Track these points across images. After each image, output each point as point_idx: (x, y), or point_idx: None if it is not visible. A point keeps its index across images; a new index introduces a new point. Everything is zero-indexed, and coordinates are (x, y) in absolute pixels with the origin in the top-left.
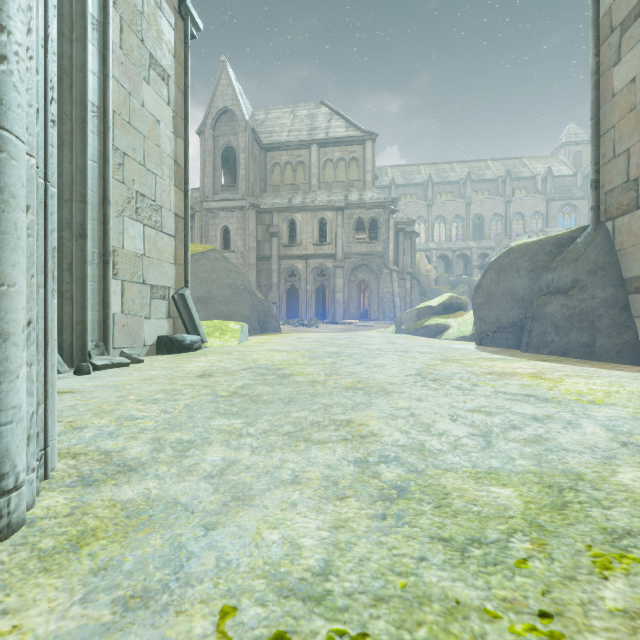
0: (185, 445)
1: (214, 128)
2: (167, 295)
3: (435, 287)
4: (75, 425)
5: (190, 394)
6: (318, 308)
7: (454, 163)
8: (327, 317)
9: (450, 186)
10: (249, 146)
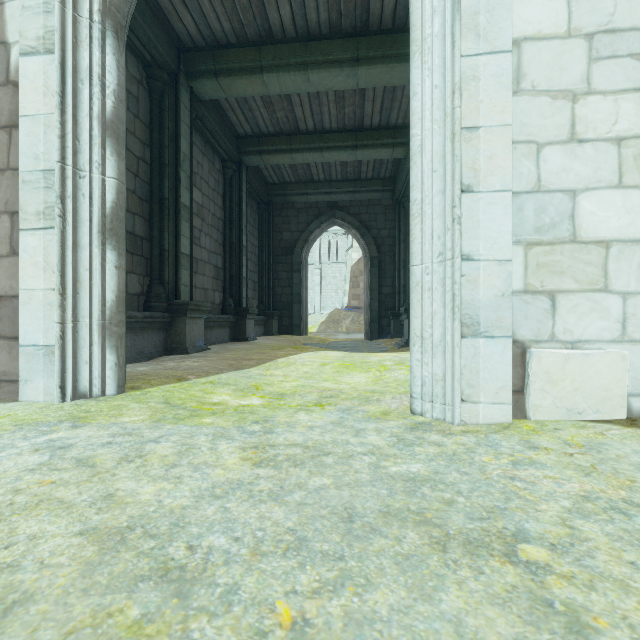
0: (407, 442)
1: None
2: None
3: None
4: (547, 450)
5: (608, 540)
6: None
7: None
8: None
9: None
10: None
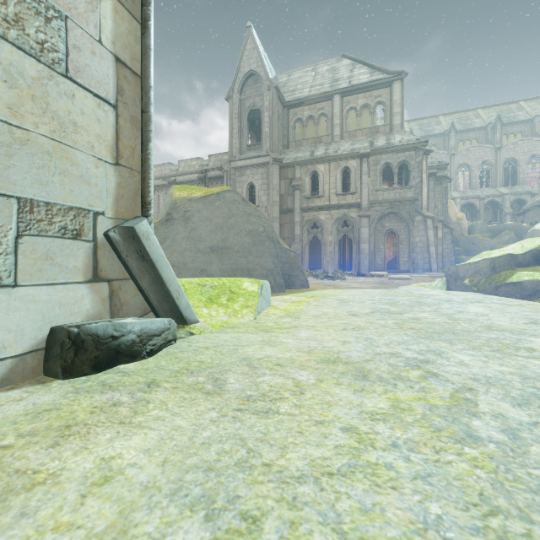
0: None
1: (241, 92)
2: (89, 230)
3: (470, 235)
4: None
5: None
6: (339, 259)
7: (478, 109)
8: (346, 268)
9: (475, 133)
10: (273, 104)
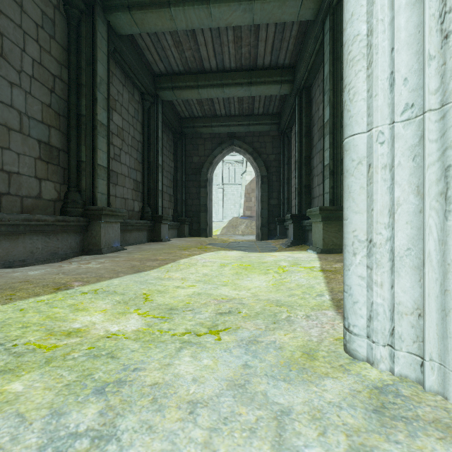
0: None
1: None
2: None
3: None
4: None
5: None
6: None
7: None
8: None
9: None
10: None
